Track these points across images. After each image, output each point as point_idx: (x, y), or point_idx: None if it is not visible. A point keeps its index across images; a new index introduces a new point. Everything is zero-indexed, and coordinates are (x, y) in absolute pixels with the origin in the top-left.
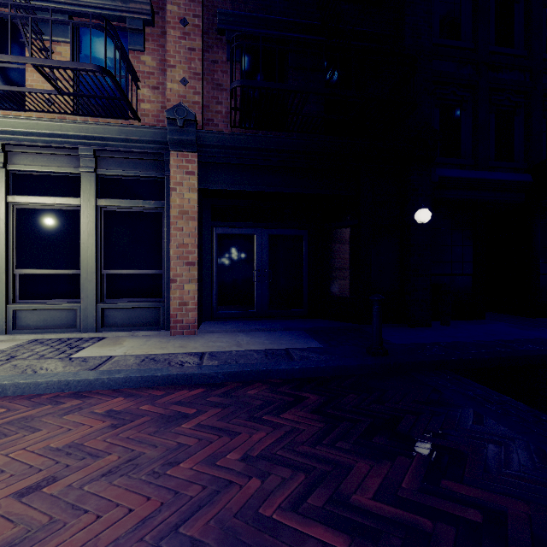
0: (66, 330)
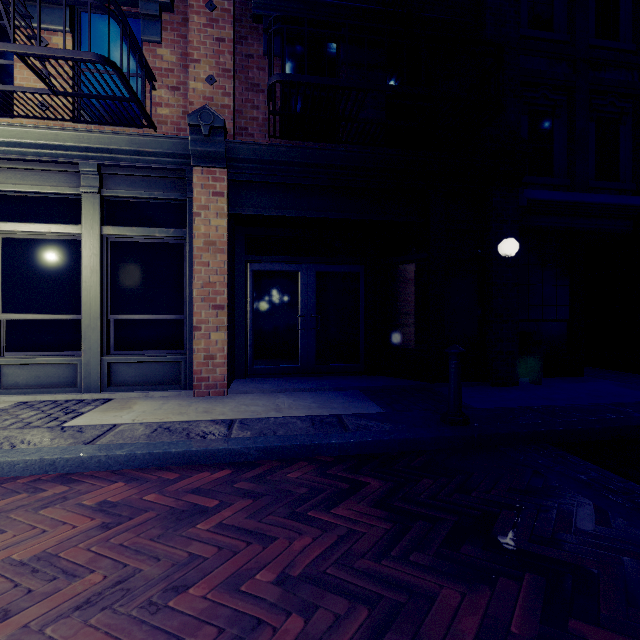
0: (63, 390)
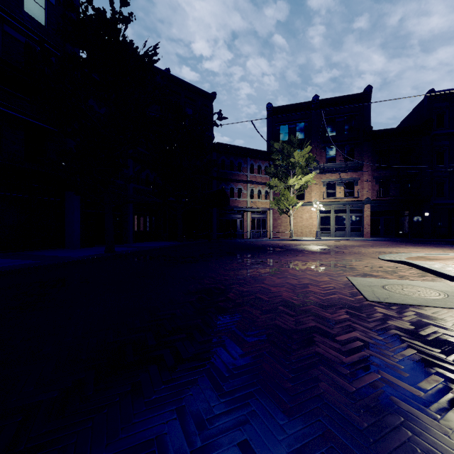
0: (343, 237)
